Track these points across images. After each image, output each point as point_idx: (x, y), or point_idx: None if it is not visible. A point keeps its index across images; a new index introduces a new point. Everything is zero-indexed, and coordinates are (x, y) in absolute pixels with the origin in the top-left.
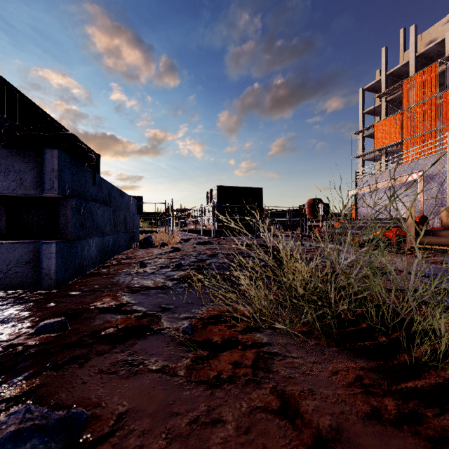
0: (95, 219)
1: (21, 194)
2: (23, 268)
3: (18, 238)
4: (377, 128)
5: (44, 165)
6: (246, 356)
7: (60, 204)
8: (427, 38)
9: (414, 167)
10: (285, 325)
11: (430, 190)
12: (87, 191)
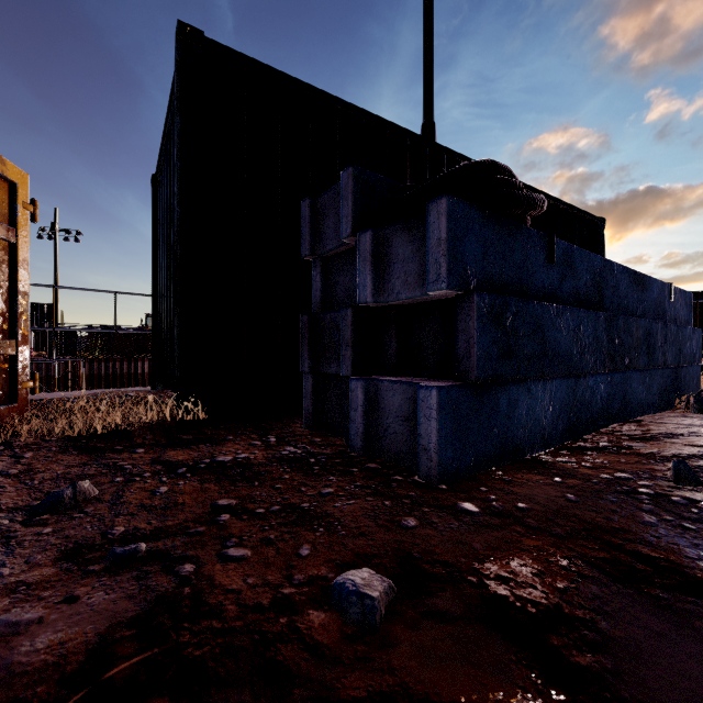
0: (547, 338)
1: (407, 299)
2: (402, 427)
3: (410, 374)
4: None
5: (427, 237)
6: None
7: (458, 309)
8: None
9: None
10: None
11: None
12: (528, 278)
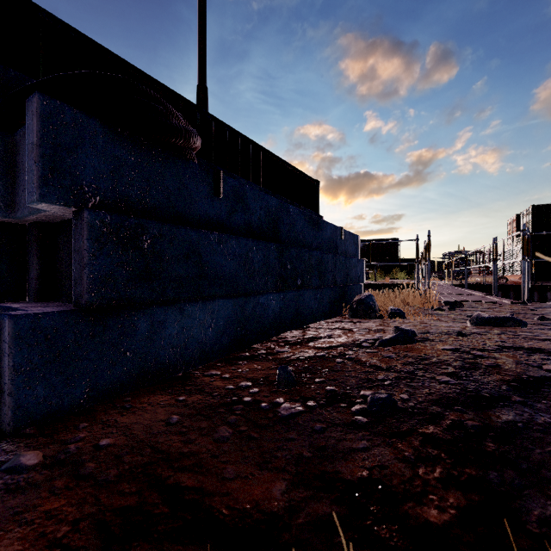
0: (207, 262)
1: (34, 215)
2: None
3: (56, 299)
4: None
5: (27, 141)
6: None
7: (75, 228)
8: None
9: None
10: None
11: None
12: (187, 206)
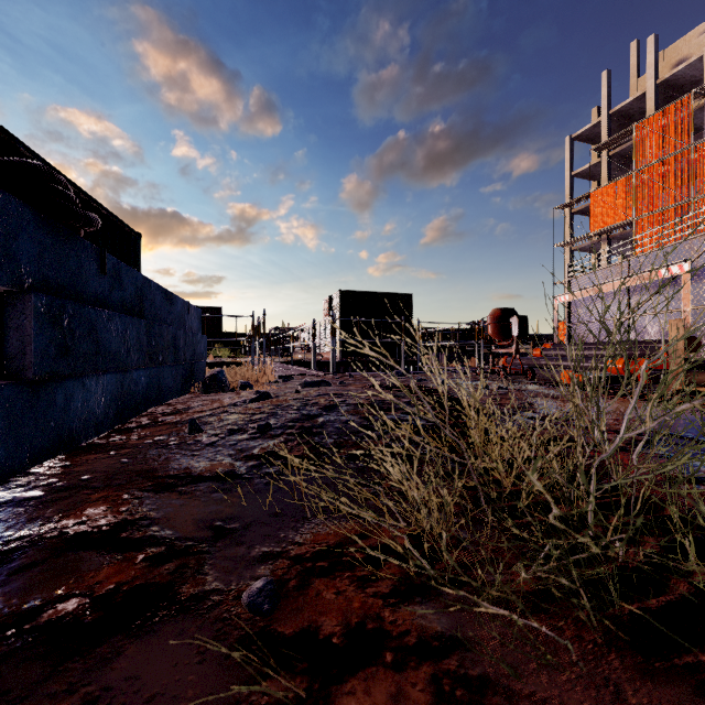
0: (101, 339)
1: None
2: None
3: None
4: (594, 200)
5: None
6: (408, 698)
7: (9, 306)
8: (674, 57)
9: (673, 254)
10: (487, 572)
11: (701, 293)
12: (83, 284)
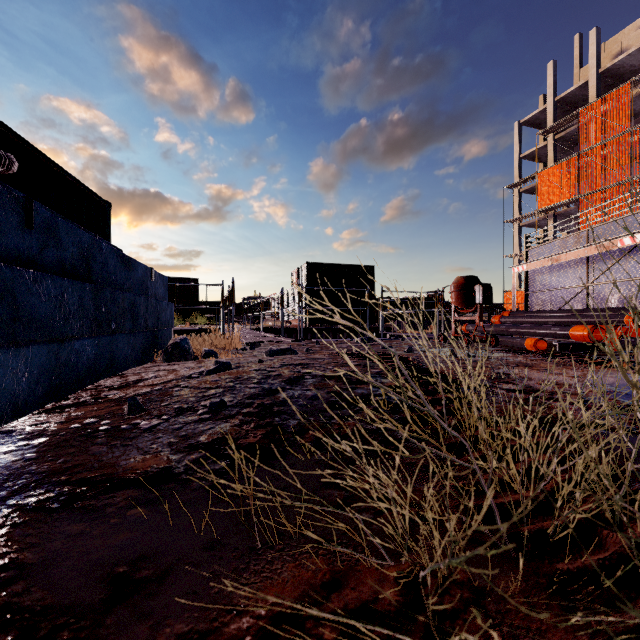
0: (22, 304)
1: None
2: None
3: None
4: (541, 179)
5: None
6: None
7: None
8: (614, 48)
9: (634, 223)
10: None
11: None
12: None
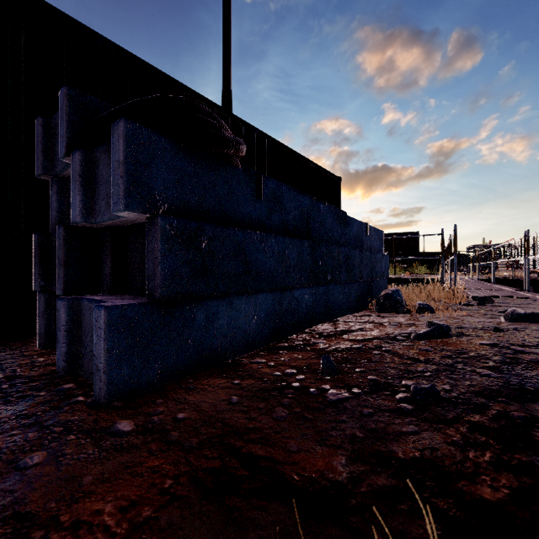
0: (251, 260)
1: (111, 220)
2: None
3: (125, 292)
4: None
5: (112, 159)
6: None
7: (149, 231)
8: None
9: None
10: None
11: None
12: (234, 209)
